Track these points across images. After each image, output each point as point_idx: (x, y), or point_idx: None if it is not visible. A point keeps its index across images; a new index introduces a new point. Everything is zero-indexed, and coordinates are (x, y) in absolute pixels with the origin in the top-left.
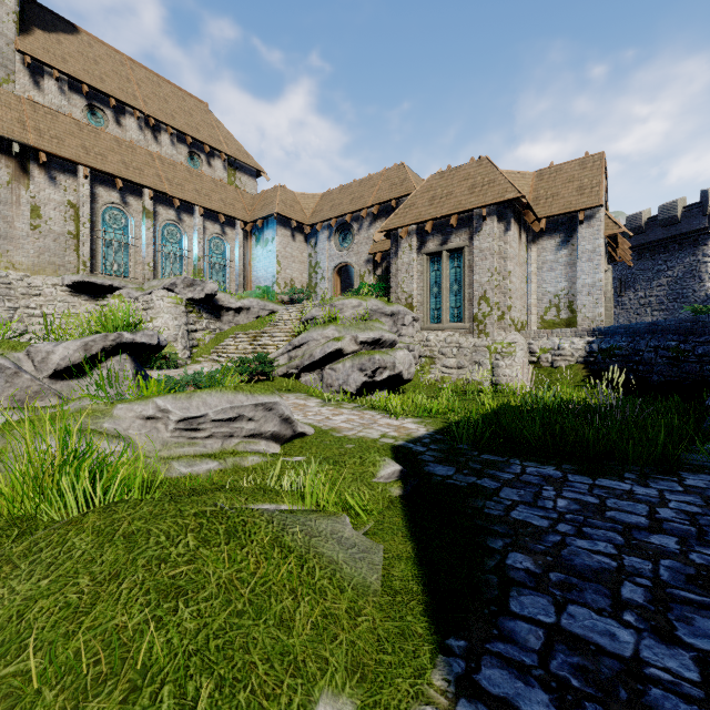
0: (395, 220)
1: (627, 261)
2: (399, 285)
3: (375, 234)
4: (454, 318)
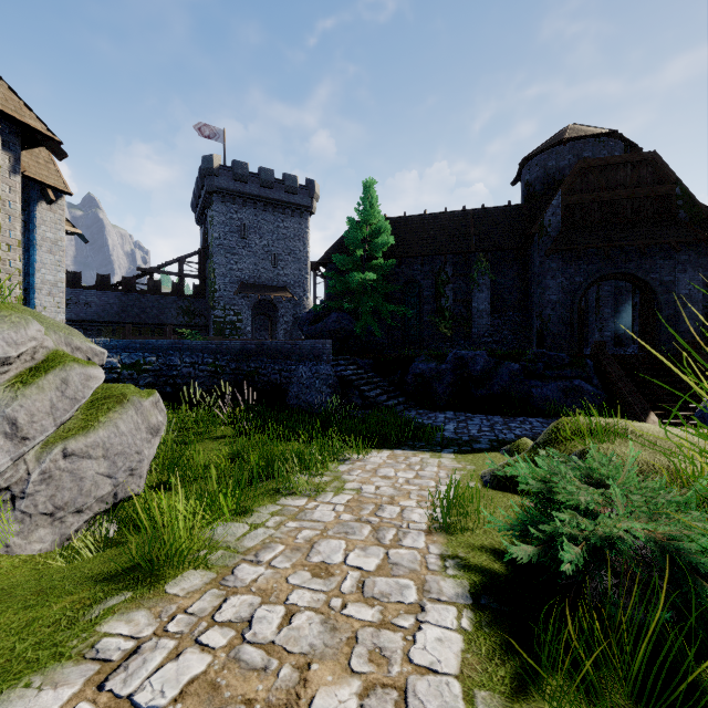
0: None
1: None
2: None
3: None
4: None
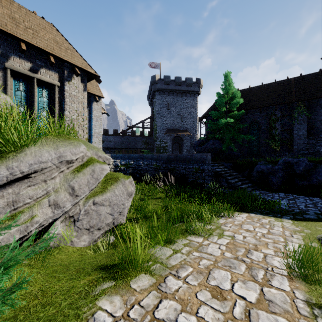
0: None
1: None
2: None
3: None
4: None
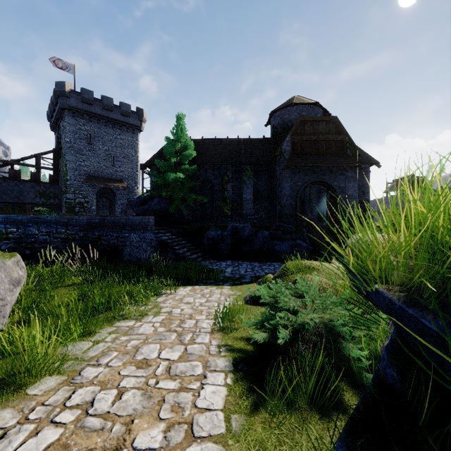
0: None
1: None
2: None
3: None
4: None
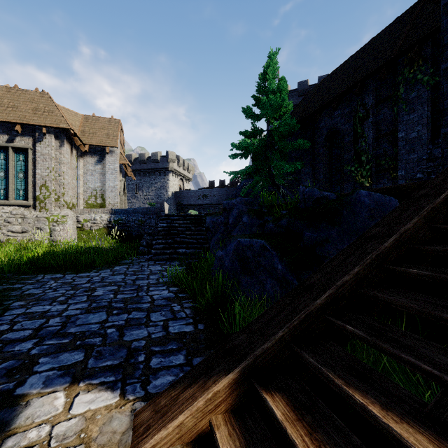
0: None
1: (133, 177)
2: None
3: None
4: (20, 197)
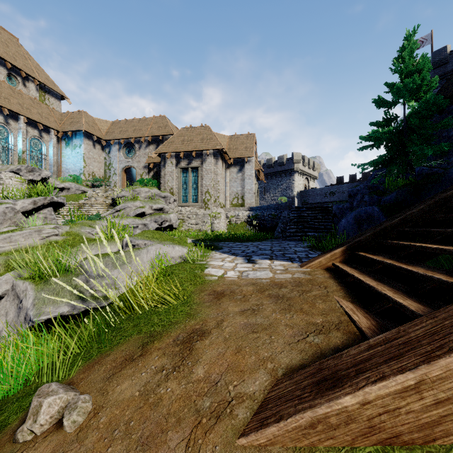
0: (164, 148)
1: (264, 180)
2: (166, 182)
3: (149, 152)
4: (194, 201)
